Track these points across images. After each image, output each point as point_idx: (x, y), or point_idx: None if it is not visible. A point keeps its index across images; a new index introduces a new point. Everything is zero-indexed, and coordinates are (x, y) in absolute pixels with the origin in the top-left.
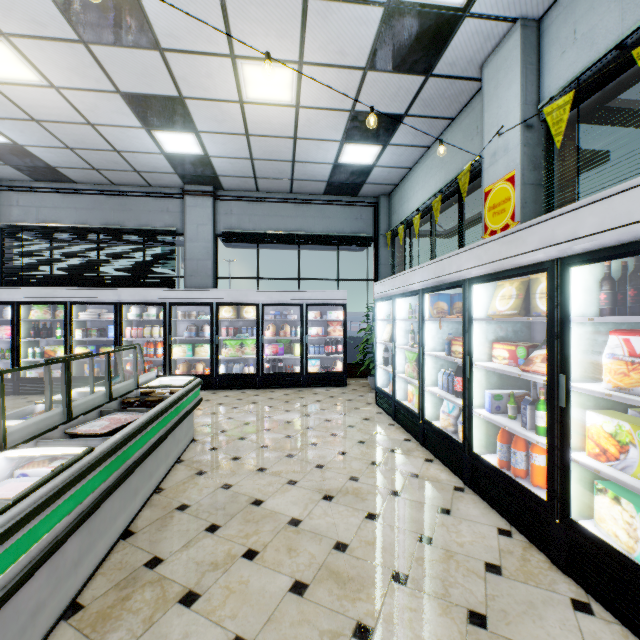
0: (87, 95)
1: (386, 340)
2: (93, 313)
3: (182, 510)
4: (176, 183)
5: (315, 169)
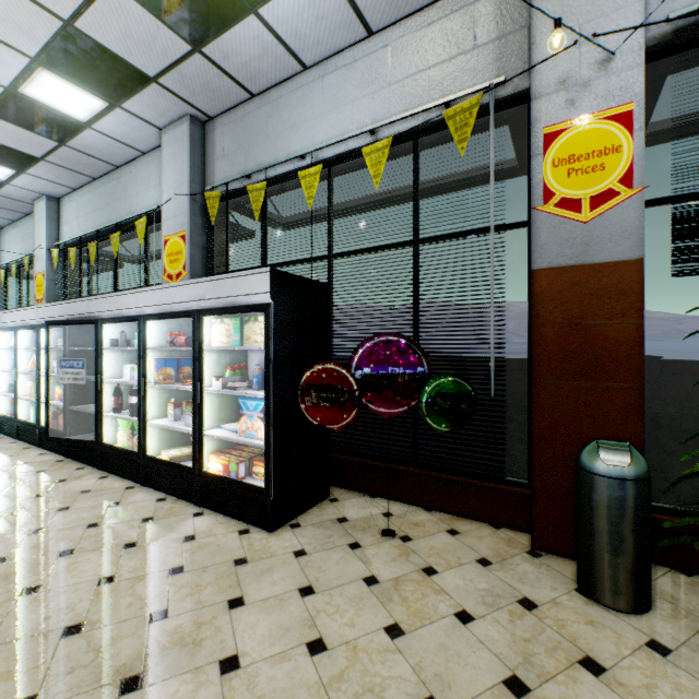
0: None
1: None
2: None
3: None
4: None
5: None
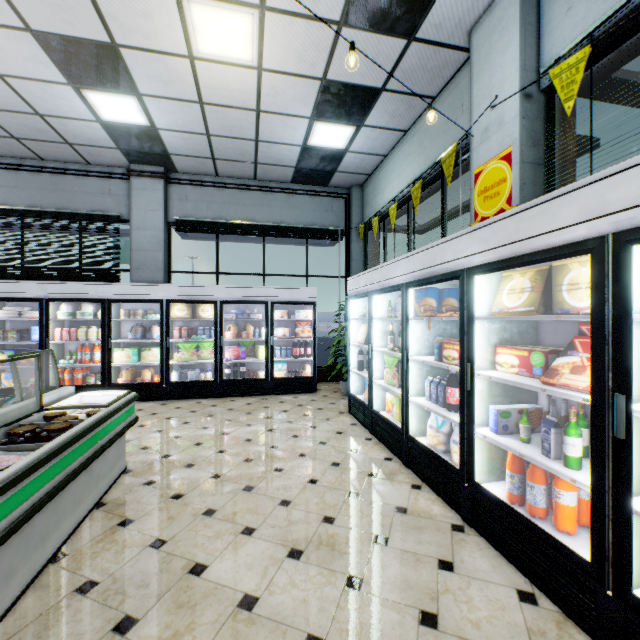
0: None
1: (361, 342)
2: (12, 311)
3: (84, 593)
4: (120, 161)
5: (281, 151)
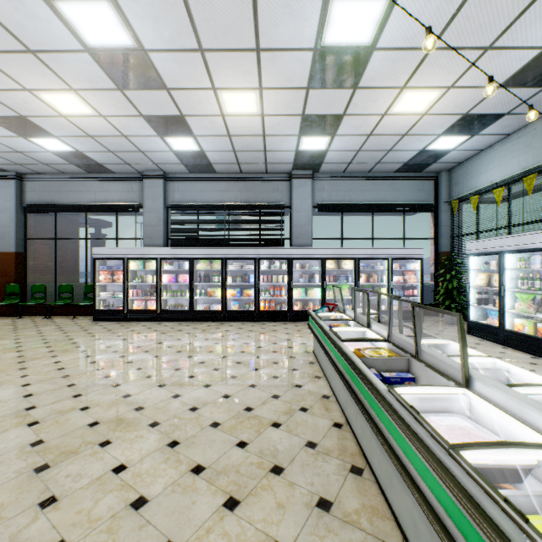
0: (279, 118)
1: (482, 285)
2: (237, 265)
3: None
4: (286, 170)
5: (402, 155)
